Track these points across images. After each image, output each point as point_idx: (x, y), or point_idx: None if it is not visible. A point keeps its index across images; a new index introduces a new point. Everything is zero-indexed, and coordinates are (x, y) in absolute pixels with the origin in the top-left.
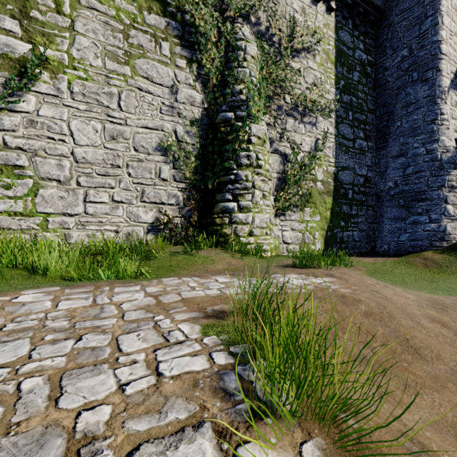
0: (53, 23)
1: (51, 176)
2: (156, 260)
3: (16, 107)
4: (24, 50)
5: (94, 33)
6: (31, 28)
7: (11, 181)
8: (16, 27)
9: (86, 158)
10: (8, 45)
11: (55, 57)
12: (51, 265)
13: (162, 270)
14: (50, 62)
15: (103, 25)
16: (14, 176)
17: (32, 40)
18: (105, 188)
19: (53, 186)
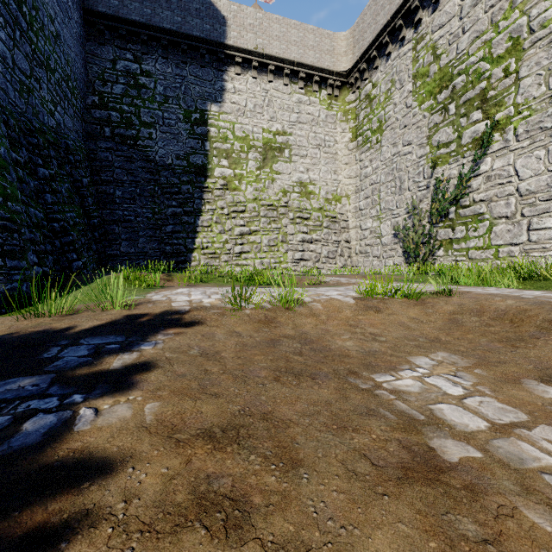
0: (502, 89)
1: (501, 214)
2: (546, 282)
3: (479, 172)
4: (484, 127)
5: (537, 65)
6: (488, 107)
7: (476, 225)
8: (479, 115)
9: (529, 190)
10: (475, 131)
11: (503, 116)
12: (457, 277)
13: (535, 289)
14: (500, 123)
15: (546, 48)
16: (478, 221)
17: (488, 115)
18: (548, 213)
19: (502, 223)
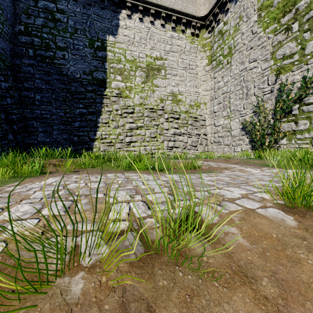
0: None
1: None
2: None
3: None
4: None
5: None
6: None
7: None
8: None
9: None
10: None
11: None
12: None
13: None
14: None
15: None
16: None
17: None
18: None
19: None
